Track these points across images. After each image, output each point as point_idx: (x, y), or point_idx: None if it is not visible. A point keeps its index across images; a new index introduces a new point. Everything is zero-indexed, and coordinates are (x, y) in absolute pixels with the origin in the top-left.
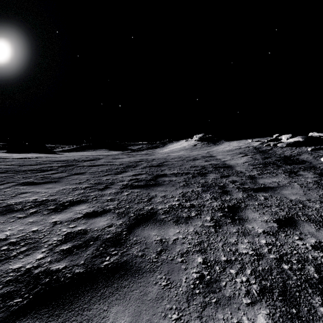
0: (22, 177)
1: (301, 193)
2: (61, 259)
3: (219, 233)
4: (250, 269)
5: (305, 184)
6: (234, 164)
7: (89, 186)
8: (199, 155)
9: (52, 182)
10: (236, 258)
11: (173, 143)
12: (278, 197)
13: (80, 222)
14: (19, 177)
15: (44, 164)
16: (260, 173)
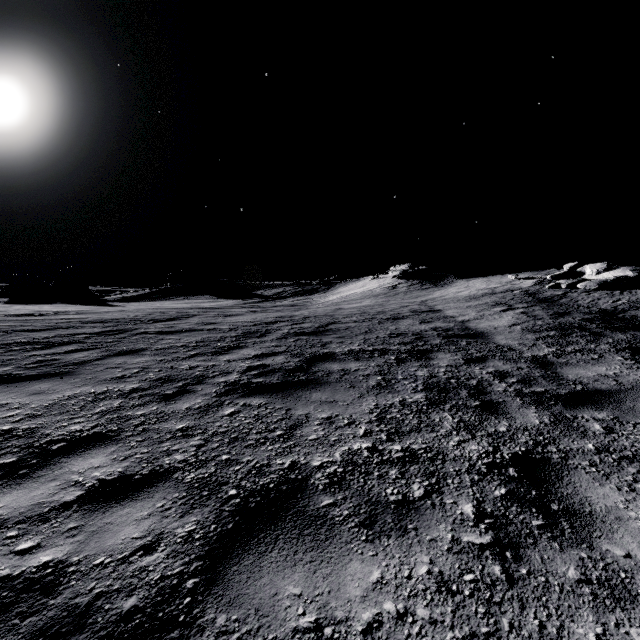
0: None
1: None
2: None
3: (525, 588)
4: None
5: None
6: (488, 330)
7: (140, 387)
8: (405, 309)
9: (54, 375)
10: None
11: (347, 283)
12: None
13: (61, 525)
14: None
15: (61, 329)
16: (558, 351)
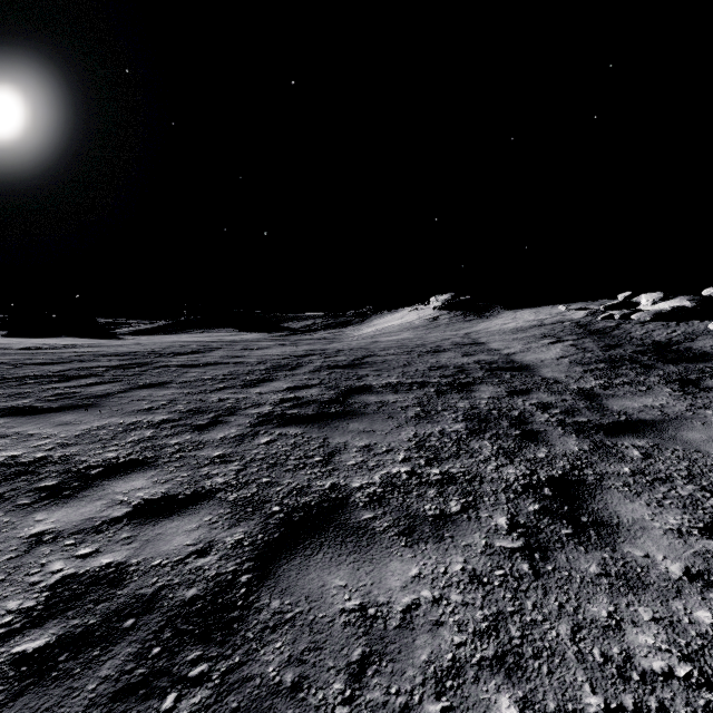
0: (9, 394)
1: None
2: None
3: (549, 580)
4: None
5: None
6: (535, 362)
7: (170, 418)
8: (447, 341)
9: (78, 407)
10: (639, 701)
11: (384, 315)
12: (679, 451)
13: (115, 535)
14: (0, 394)
15: (75, 362)
16: (606, 384)
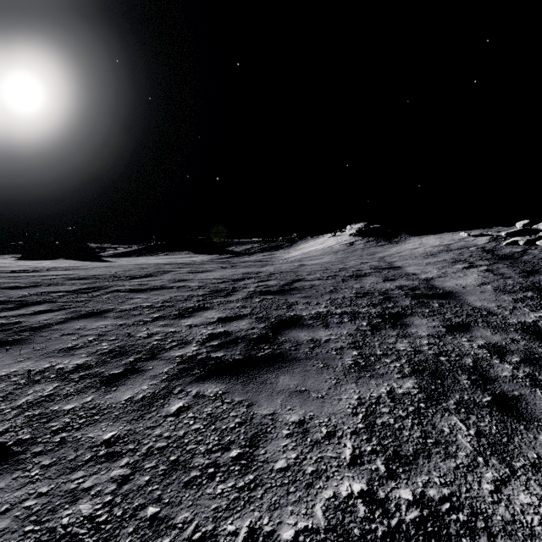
0: None
1: None
2: None
3: None
4: None
5: None
6: (457, 289)
7: (85, 364)
8: (366, 265)
9: (3, 344)
10: None
11: (308, 240)
12: None
13: None
14: None
15: (42, 286)
16: None
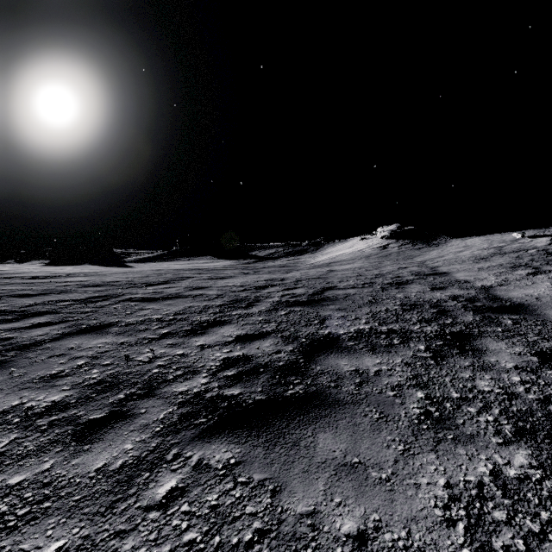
0: None
1: None
2: None
3: None
4: None
5: None
6: (529, 301)
7: (62, 401)
8: (405, 271)
9: None
10: None
11: (335, 244)
12: None
13: None
14: None
15: (52, 294)
16: None
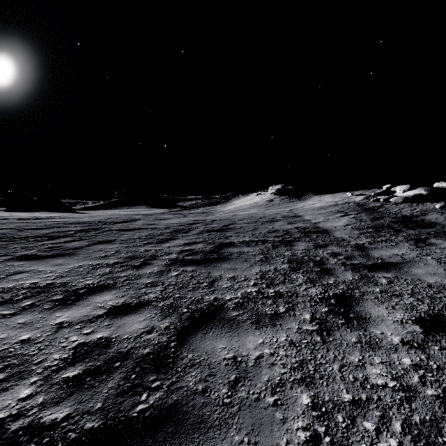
0: (21, 247)
1: (442, 273)
2: (62, 398)
3: (330, 344)
4: (399, 420)
5: (444, 258)
6: (331, 228)
7: (118, 261)
8: (278, 215)
9: (63, 255)
10: (369, 396)
11: (240, 198)
12: (409, 280)
13: (101, 324)
14: (16, 247)
15: (55, 228)
16: (372, 241)
